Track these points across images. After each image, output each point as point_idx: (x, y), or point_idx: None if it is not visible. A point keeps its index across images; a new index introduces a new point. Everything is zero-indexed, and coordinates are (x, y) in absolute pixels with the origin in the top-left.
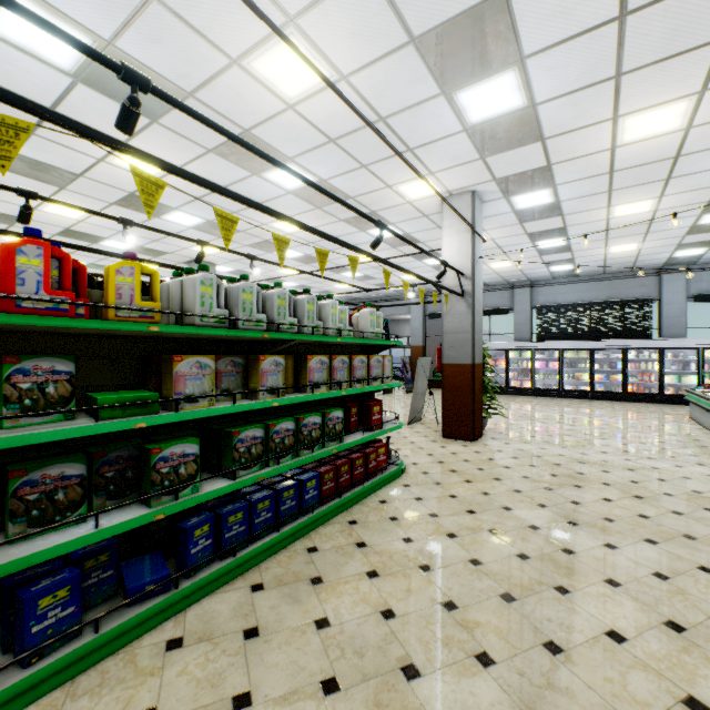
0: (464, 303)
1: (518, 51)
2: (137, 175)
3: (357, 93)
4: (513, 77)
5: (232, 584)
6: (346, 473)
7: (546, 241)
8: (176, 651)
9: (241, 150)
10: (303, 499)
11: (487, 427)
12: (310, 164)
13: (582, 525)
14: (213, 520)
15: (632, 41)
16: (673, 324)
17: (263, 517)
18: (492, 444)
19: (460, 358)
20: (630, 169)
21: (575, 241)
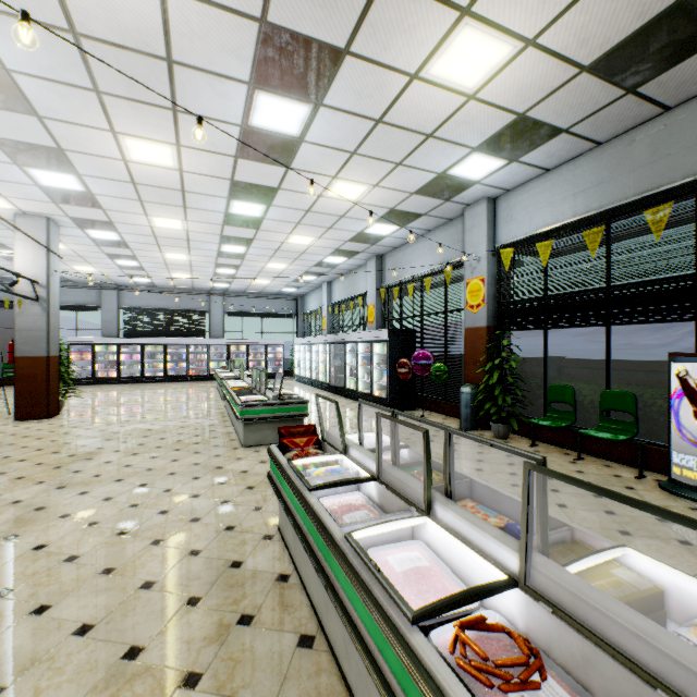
0: (40, 306)
1: (76, 171)
2: None
3: None
4: (74, 178)
5: None
6: None
7: (123, 261)
8: None
9: None
10: None
11: (66, 409)
12: None
13: (115, 439)
14: None
15: (144, 192)
16: (217, 329)
17: None
18: (67, 418)
19: (36, 352)
20: (166, 238)
21: (146, 265)
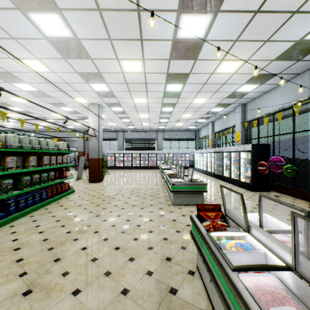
0: (96, 139)
1: (105, 82)
2: (1, 112)
3: (59, 76)
4: (105, 85)
5: (23, 217)
6: (55, 191)
7: (124, 119)
8: (14, 227)
9: (3, 75)
10: (42, 197)
11: (105, 179)
12: (36, 86)
13: (119, 194)
14: (16, 202)
15: (130, 87)
16: (160, 146)
17: (30, 201)
18: (104, 182)
19: (95, 156)
20: (139, 107)
21: (132, 120)
